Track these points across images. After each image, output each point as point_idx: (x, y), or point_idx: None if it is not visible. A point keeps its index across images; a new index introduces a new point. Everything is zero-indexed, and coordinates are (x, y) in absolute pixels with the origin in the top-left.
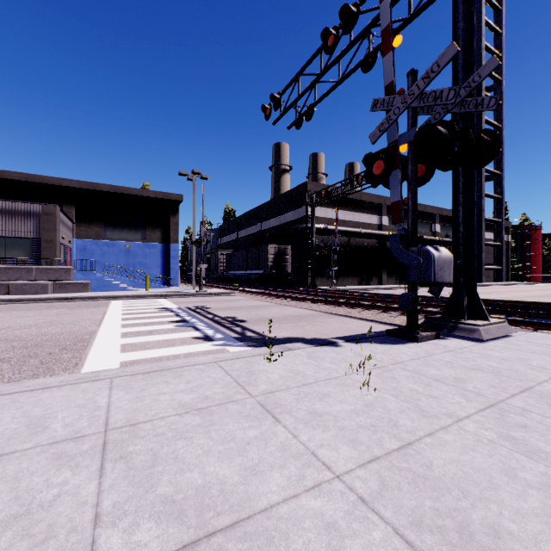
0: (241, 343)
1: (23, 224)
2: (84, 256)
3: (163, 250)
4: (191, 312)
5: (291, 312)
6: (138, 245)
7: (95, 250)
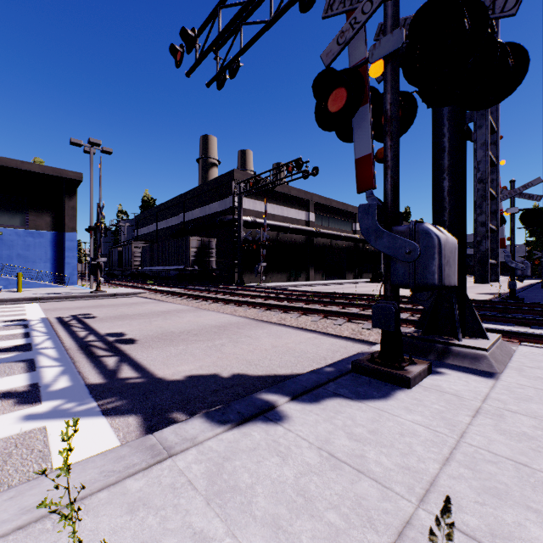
0: (94, 402)
1: None
2: None
3: (54, 239)
4: (57, 326)
5: (209, 321)
6: (16, 233)
7: None
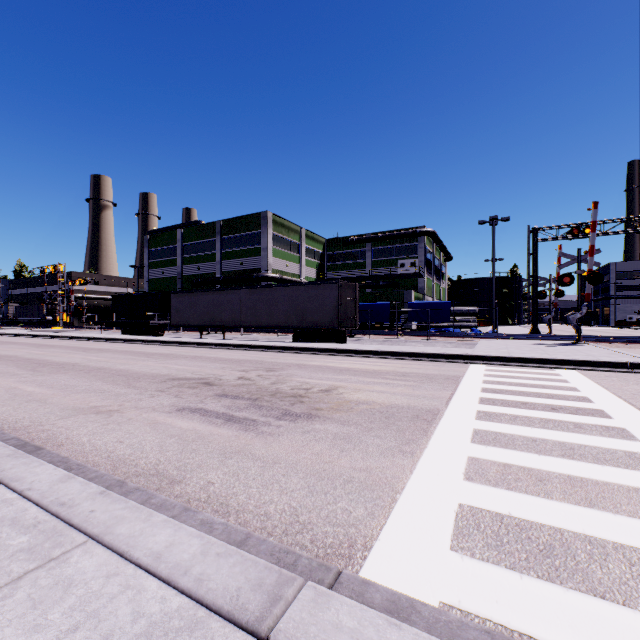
0: None
1: None
2: None
3: None
4: None
5: None
6: None
7: None
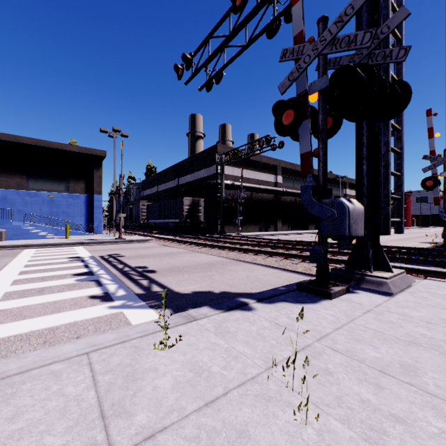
0: (143, 302)
1: None
2: (5, 205)
3: (86, 200)
4: (102, 261)
5: (202, 260)
6: (61, 196)
7: (17, 199)
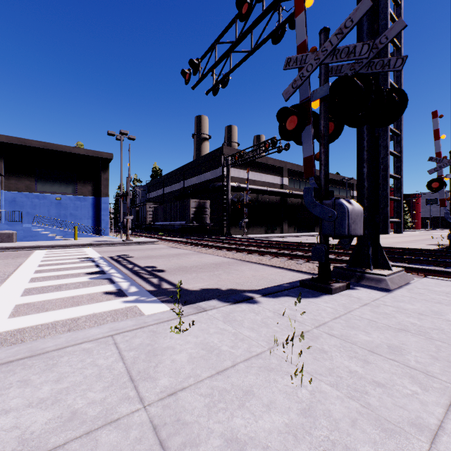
0: (155, 297)
1: None
2: (14, 207)
3: (93, 202)
4: (112, 261)
5: (208, 260)
6: (69, 198)
7: (26, 202)
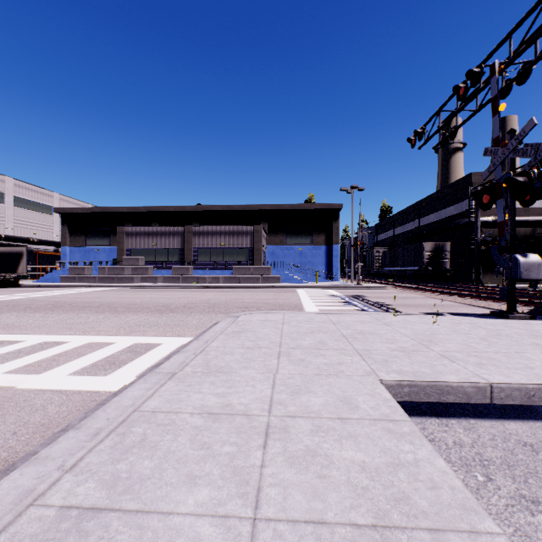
0: None
1: (244, 239)
2: (273, 257)
3: (326, 250)
4: (352, 298)
5: (432, 303)
6: (307, 248)
7: (280, 253)
